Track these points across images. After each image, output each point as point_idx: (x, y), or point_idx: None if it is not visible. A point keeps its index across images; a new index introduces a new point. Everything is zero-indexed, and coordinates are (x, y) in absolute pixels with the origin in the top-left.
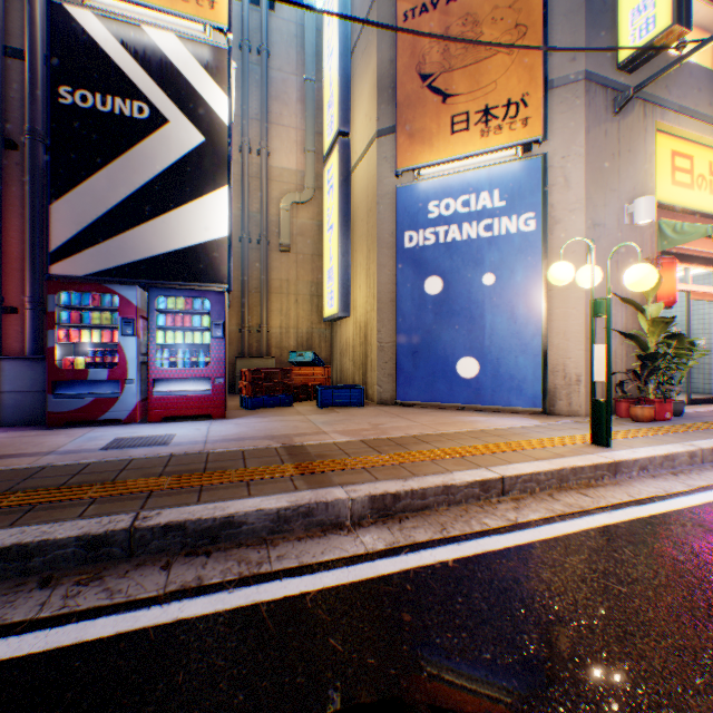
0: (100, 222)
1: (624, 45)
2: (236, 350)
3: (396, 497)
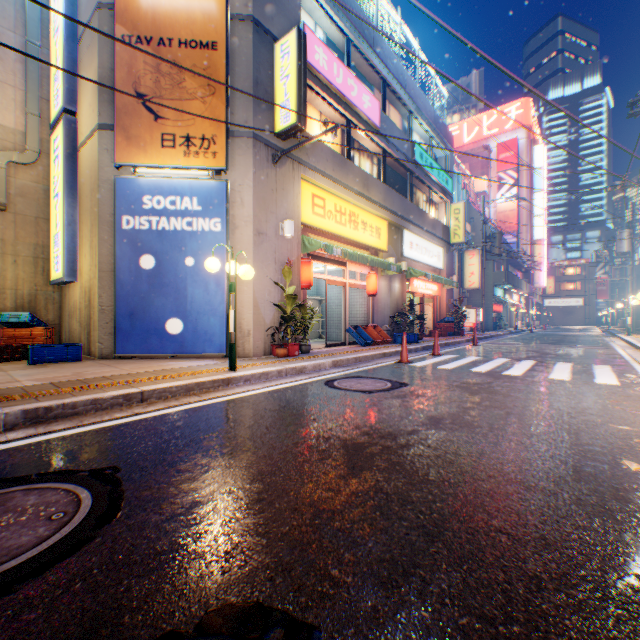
0: None
1: (278, 123)
2: None
3: (50, 409)
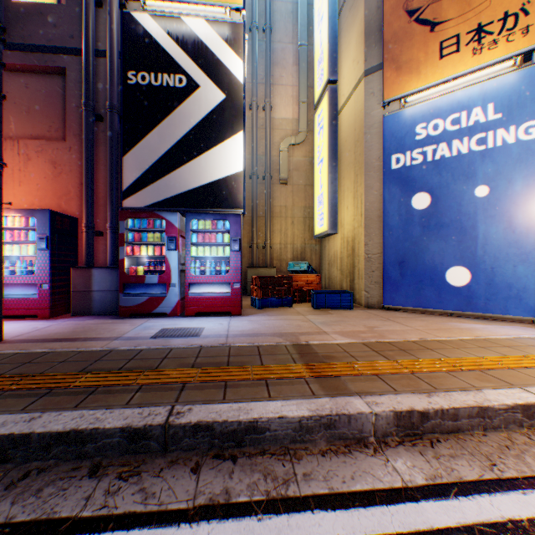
0: (154, 167)
1: None
2: (247, 261)
3: (423, 415)
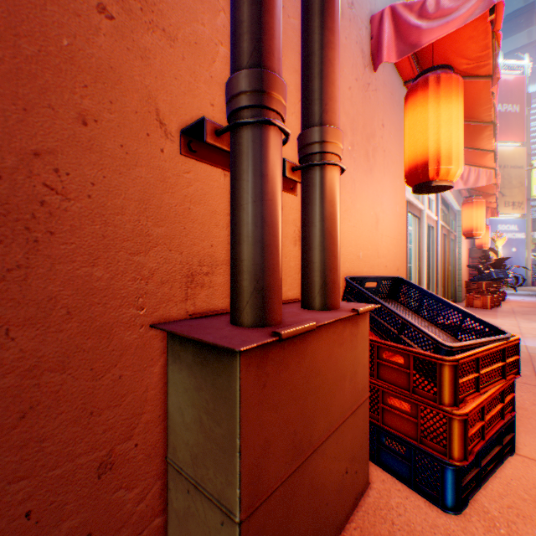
0: None
1: (532, 193)
2: None
3: None
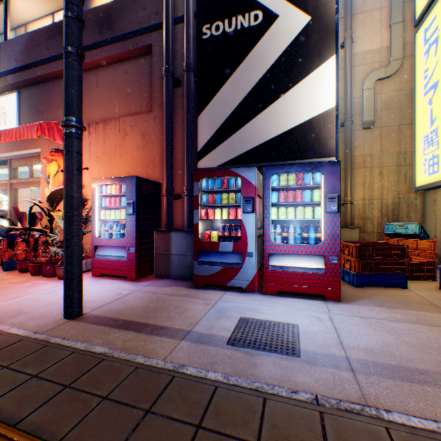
0: (227, 122)
1: None
2: None
3: None
